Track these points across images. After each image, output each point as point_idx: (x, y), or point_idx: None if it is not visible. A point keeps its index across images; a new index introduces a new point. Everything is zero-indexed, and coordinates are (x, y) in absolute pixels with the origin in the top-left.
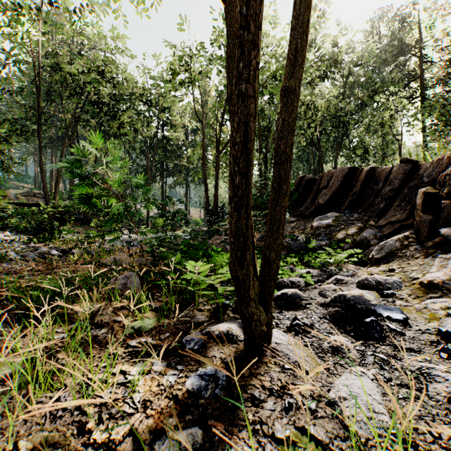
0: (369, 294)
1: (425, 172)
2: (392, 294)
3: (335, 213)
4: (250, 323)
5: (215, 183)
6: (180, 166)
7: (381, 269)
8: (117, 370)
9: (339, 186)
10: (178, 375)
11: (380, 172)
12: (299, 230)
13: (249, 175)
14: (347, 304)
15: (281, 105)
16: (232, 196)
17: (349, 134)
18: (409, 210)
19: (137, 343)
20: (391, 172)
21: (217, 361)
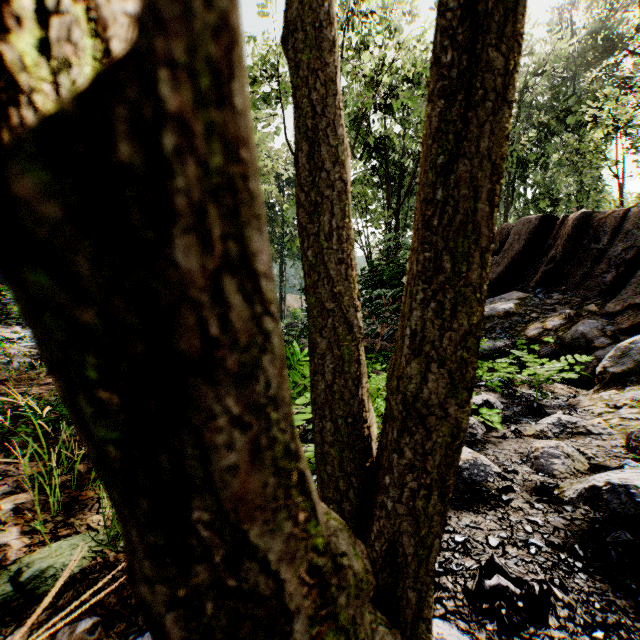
0: None
1: None
2: None
3: (518, 293)
4: None
5: None
6: (272, 234)
7: (633, 396)
8: None
9: (522, 249)
10: None
11: (601, 219)
12: None
13: None
14: None
15: None
16: None
17: (525, 178)
18: None
19: None
20: (625, 217)
21: None
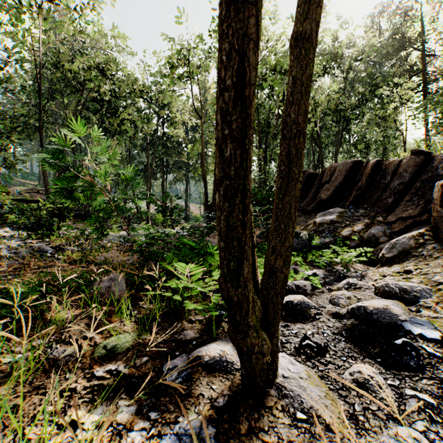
0: (395, 305)
1: (440, 163)
2: (415, 302)
3: (339, 209)
4: (249, 356)
5: (214, 179)
6: (180, 163)
7: (395, 270)
8: (67, 419)
9: (342, 180)
10: (148, 432)
11: (387, 165)
12: (300, 227)
13: (246, 141)
14: (369, 318)
15: (291, 59)
16: (221, 177)
17: (349, 129)
18: (422, 205)
19: (105, 372)
20: (400, 164)
21: (204, 405)
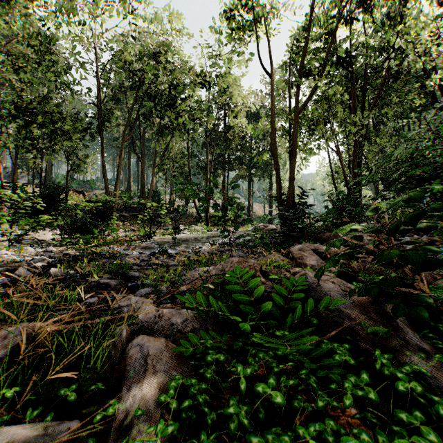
0: None
1: None
2: None
3: None
4: None
5: (292, 159)
6: (242, 157)
7: None
8: None
9: None
10: None
11: None
12: None
13: None
14: None
15: None
16: None
17: None
18: None
19: None
20: None
21: None
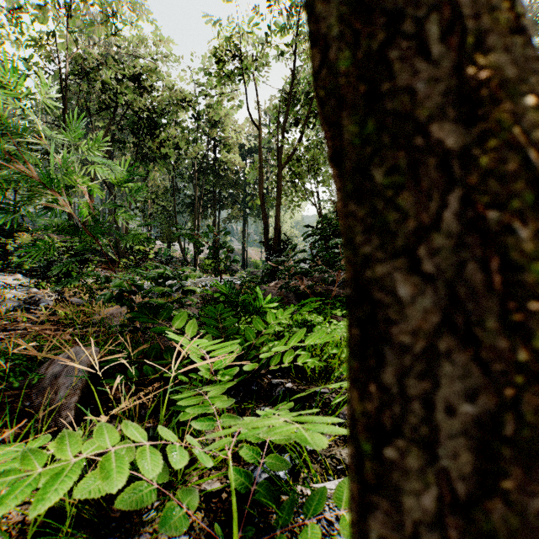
0: None
1: None
2: None
3: None
4: None
5: (277, 209)
6: (236, 196)
7: None
8: None
9: None
10: None
11: None
12: None
13: None
14: None
15: None
16: None
17: None
18: None
19: None
20: None
21: None
